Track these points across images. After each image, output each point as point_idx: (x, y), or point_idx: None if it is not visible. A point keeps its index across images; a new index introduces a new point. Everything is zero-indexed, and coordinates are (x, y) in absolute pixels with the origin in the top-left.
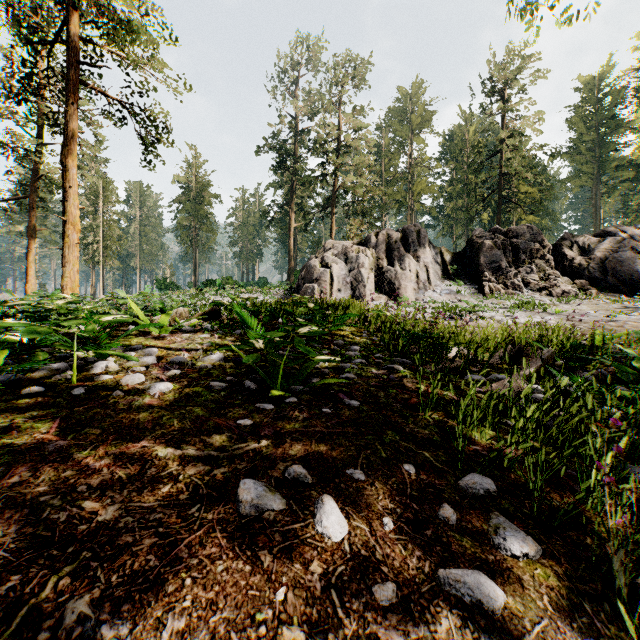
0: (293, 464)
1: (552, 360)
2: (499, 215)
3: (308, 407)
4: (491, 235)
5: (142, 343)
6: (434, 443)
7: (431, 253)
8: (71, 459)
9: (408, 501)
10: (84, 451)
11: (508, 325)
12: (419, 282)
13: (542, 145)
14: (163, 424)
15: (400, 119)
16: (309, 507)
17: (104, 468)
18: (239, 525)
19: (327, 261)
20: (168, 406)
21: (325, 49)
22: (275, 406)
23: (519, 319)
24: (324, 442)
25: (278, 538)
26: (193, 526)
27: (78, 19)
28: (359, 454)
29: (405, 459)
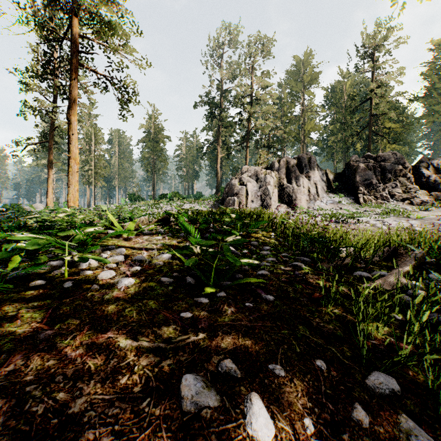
0: (225, 358)
1: (423, 259)
2: (369, 145)
3: (234, 301)
4: (364, 160)
5: (115, 244)
6: (338, 338)
7: (319, 174)
8: (55, 348)
9: (324, 400)
10: (65, 340)
11: (384, 230)
12: (310, 195)
13: (403, 92)
14: (125, 316)
15: (295, 78)
16: (239, 405)
17: (78, 358)
18: (181, 423)
19: (243, 181)
20: (130, 299)
21: (242, 32)
22: (209, 300)
23: (388, 223)
24: (248, 336)
25: (214, 439)
26: (143, 423)
27: (77, 23)
28: (278, 349)
29: (316, 354)
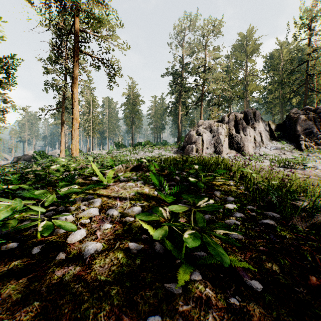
0: None
1: None
2: (305, 99)
3: (213, 292)
4: (303, 112)
5: (95, 192)
6: None
7: (263, 125)
8: None
9: None
10: None
11: None
12: (256, 142)
13: None
14: (79, 320)
15: (240, 50)
16: None
17: None
18: None
19: (200, 132)
20: (91, 280)
21: (197, 19)
22: (182, 288)
23: None
24: None
25: None
26: None
27: (78, 21)
28: None
29: None
